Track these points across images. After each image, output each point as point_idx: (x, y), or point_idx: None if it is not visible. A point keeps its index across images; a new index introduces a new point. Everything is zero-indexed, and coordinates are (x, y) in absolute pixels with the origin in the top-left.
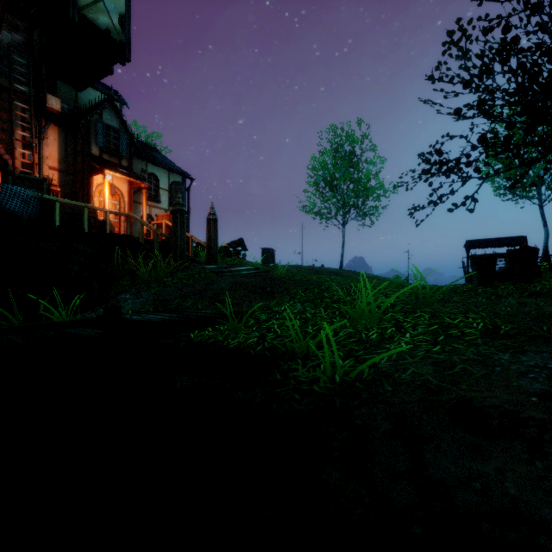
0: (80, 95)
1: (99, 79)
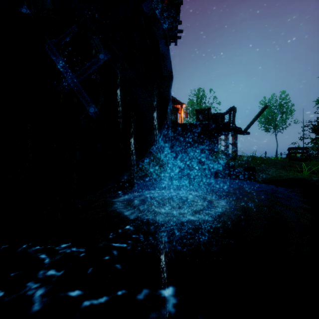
0: None
1: None
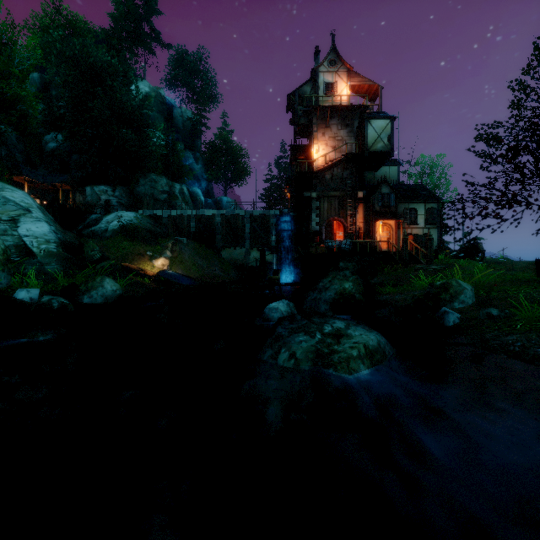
0: (376, 173)
1: (383, 165)
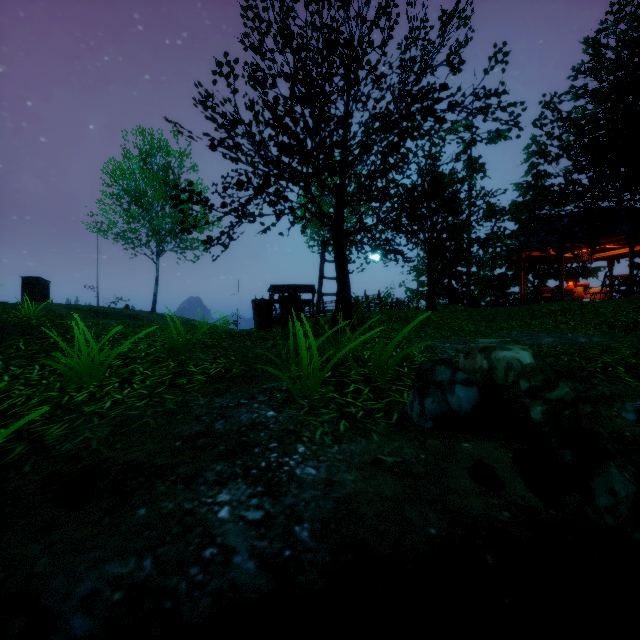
0: None
1: None
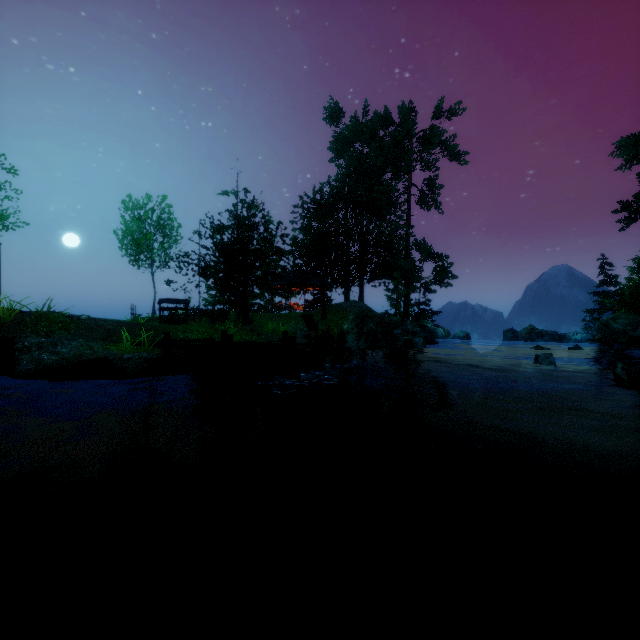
0: None
1: None
